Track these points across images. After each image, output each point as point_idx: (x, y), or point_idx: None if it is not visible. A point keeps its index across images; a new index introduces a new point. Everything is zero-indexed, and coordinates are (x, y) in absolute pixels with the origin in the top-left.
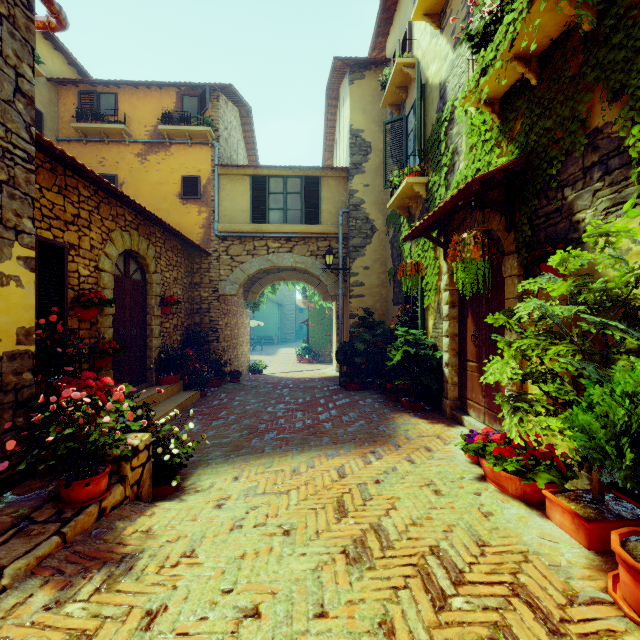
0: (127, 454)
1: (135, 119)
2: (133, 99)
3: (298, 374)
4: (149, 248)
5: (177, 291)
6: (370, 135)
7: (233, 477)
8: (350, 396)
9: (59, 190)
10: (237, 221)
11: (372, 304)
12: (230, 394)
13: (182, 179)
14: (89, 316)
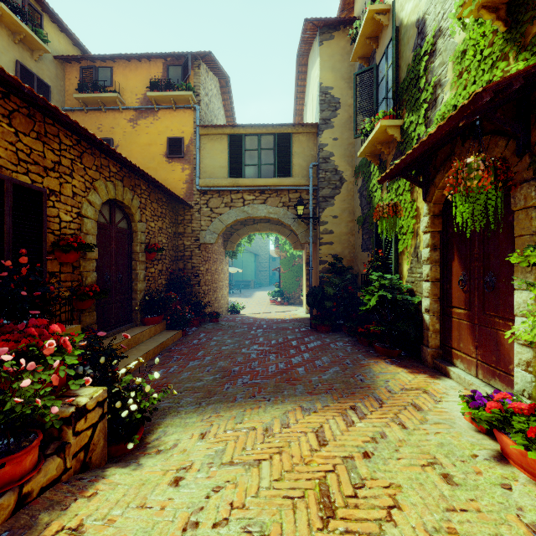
0: (69, 417)
1: (128, 89)
2: (126, 71)
3: (271, 315)
4: (134, 199)
5: (162, 239)
6: (339, 92)
7: (200, 433)
8: (321, 338)
9: (38, 136)
10: (216, 176)
11: (341, 251)
12: (209, 334)
13: (168, 140)
14: (69, 260)
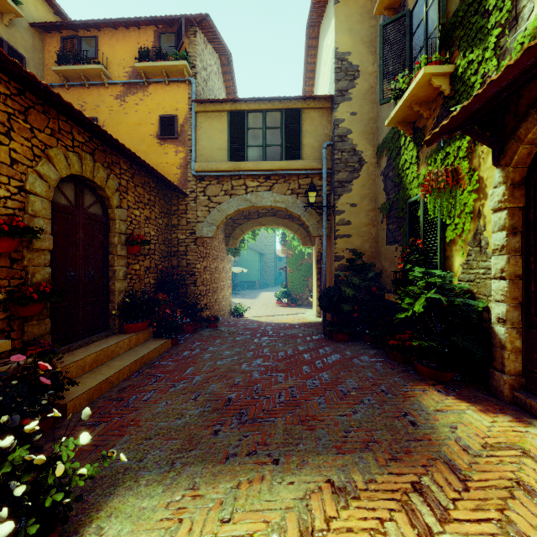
0: None
1: (114, 61)
2: (112, 41)
3: (278, 318)
4: (109, 178)
5: (150, 231)
6: (357, 58)
7: None
8: (339, 350)
9: None
10: (214, 160)
11: (360, 245)
12: (204, 343)
13: (159, 119)
14: (1, 249)
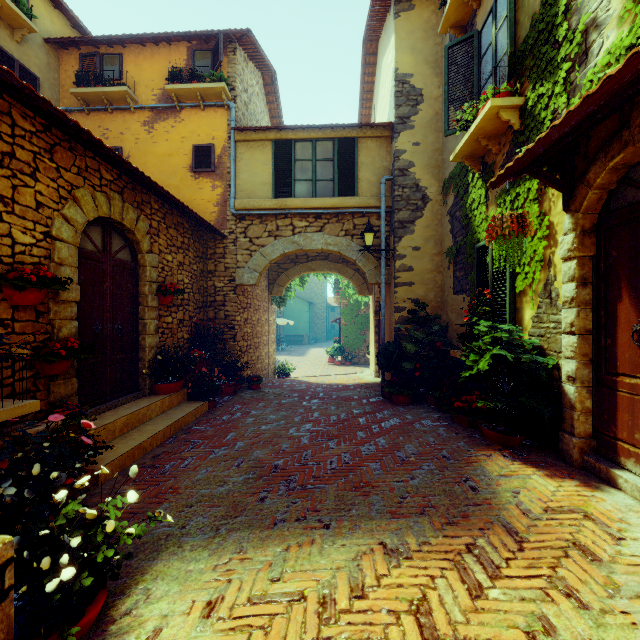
0: None
1: (141, 82)
2: (139, 59)
3: (330, 379)
4: (139, 220)
5: (183, 279)
6: (421, 80)
7: (205, 602)
8: (399, 414)
9: None
10: (257, 196)
11: (423, 294)
12: (245, 406)
13: (193, 149)
14: (27, 301)
